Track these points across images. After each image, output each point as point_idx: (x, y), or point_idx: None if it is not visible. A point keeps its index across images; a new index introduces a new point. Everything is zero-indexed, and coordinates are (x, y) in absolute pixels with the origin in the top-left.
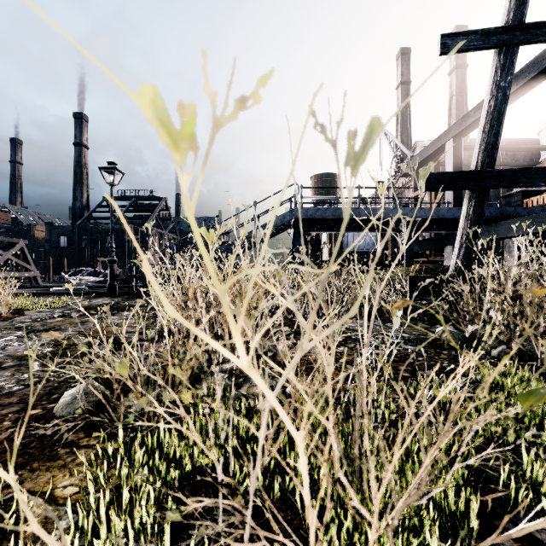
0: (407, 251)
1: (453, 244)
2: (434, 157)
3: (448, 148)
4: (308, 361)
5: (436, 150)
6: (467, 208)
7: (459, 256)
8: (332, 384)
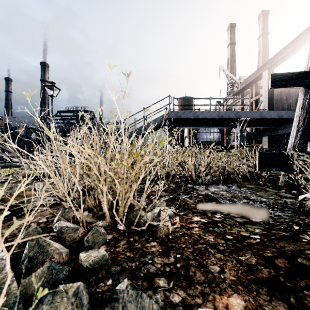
0: (240, 139)
1: (268, 135)
2: (255, 82)
3: (264, 76)
4: (192, 237)
5: (256, 77)
6: (303, 100)
7: (297, 137)
8: (241, 296)
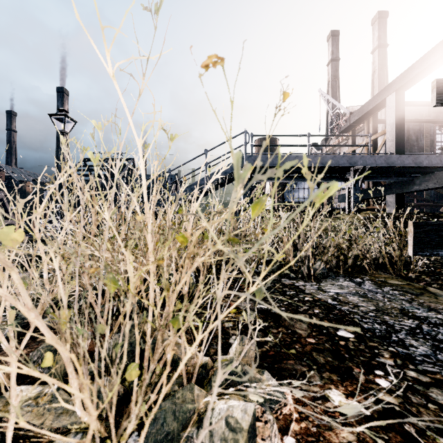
0: (354, 199)
1: (396, 193)
2: (373, 112)
3: (390, 102)
4: None
5: (376, 105)
6: None
7: None
8: None
